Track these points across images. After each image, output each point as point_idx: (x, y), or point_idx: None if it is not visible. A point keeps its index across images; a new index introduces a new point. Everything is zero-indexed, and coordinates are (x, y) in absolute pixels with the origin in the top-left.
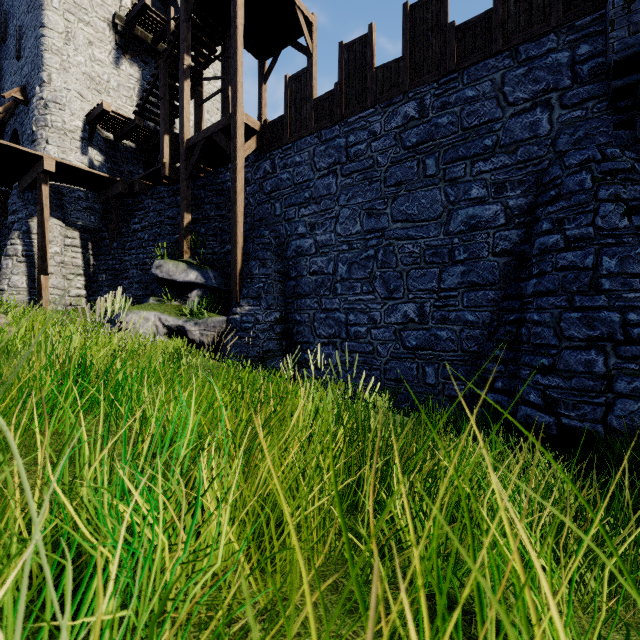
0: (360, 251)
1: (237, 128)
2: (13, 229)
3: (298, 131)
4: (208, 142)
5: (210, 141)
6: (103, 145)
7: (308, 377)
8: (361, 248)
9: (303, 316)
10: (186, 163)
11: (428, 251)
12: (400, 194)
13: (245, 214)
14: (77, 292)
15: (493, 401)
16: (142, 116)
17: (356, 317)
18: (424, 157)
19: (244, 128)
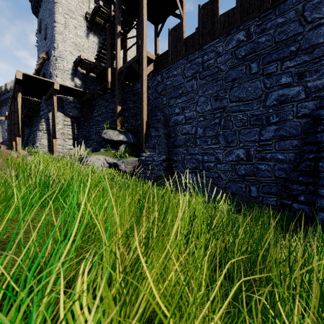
0: (210, 120)
1: (143, 59)
2: (42, 118)
3: (175, 57)
4: (129, 68)
5: (130, 68)
6: (81, 76)
7: (181, 190)
8: (211, 119)
9: (178, 157)
10: (118, 80)
11: (252, 118)
12: (234, 86)
13: (147, 105)
14: (69, 147)
15: (297, 208)
16: (98, 60)
17: (208, 157)
18: (250, 63)
19: (147, 59)
